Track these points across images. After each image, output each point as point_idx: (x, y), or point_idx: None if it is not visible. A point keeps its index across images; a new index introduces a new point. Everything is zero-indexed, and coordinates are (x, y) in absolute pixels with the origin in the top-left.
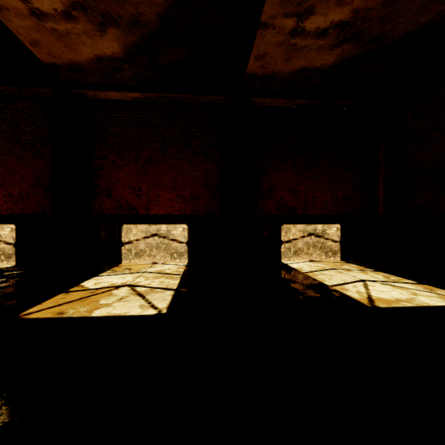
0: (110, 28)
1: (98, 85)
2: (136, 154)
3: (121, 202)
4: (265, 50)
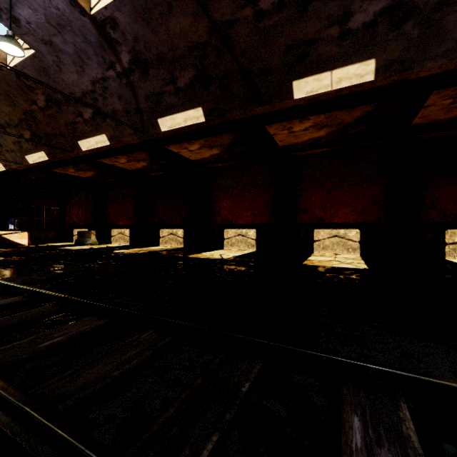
0: (324, 128)
1: (302, 148)
2: (323, 185)
3: (313, 216)
4: (428, 113)
